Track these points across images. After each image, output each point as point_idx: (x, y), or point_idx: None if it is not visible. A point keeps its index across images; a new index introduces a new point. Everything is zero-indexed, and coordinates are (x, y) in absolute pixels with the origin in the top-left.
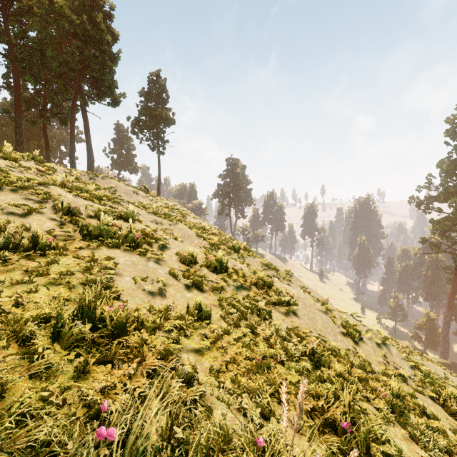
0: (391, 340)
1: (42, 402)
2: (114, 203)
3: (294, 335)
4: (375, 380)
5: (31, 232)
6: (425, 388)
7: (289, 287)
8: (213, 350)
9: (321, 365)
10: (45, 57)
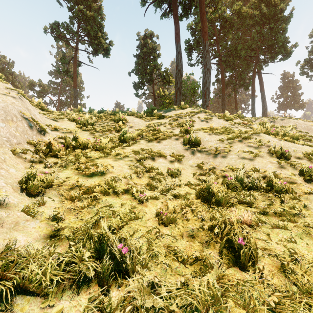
0: None
1: None
2: (305, 141)
3: None
4: None
5: (260, 173)
6: None
7: None
8: None
9: None
10: (237, 51)
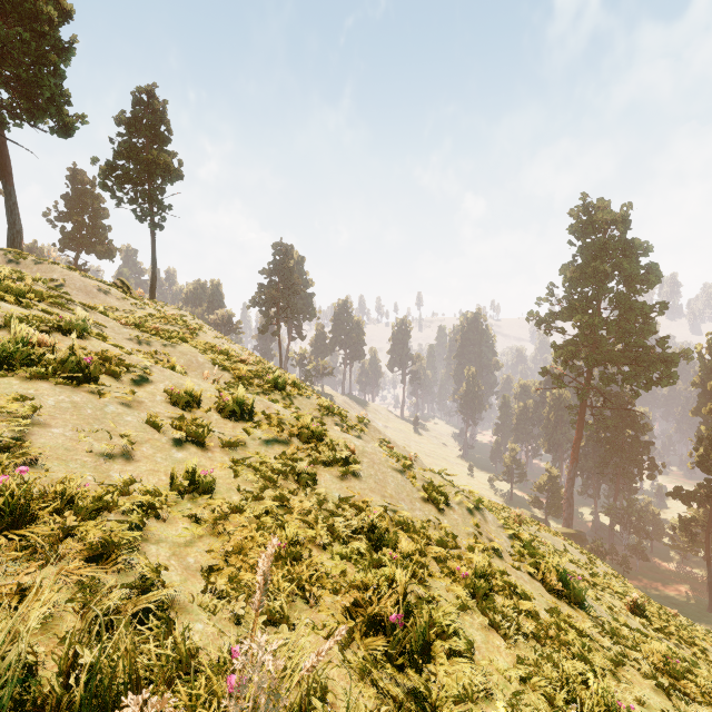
0: (502, 508)
1: None
2: (53, 306)
3: (349, 505)
4: (459, 557)
5: None
6: (523, 562)
7: (352, 437)
8: (208, 537)
9: (382, 544)
10: None
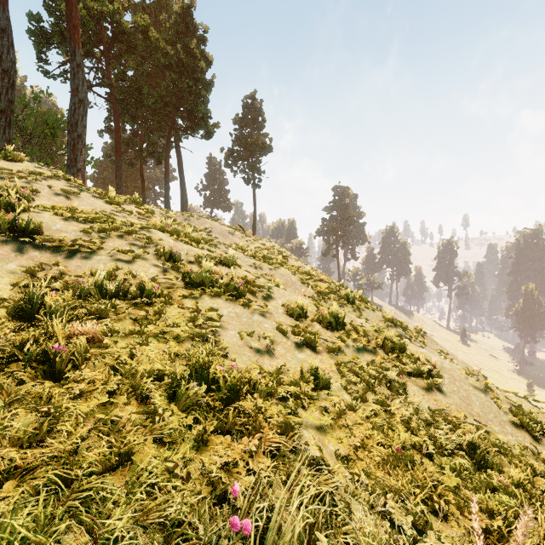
0: None
1: (167, 472)
2: (211, 246)
3: (441, 419)
4: None
5: (137, 279)
6: None
7: (428, 352)
8: (337, 429)
9: (487, 467)
10: (142, 95)
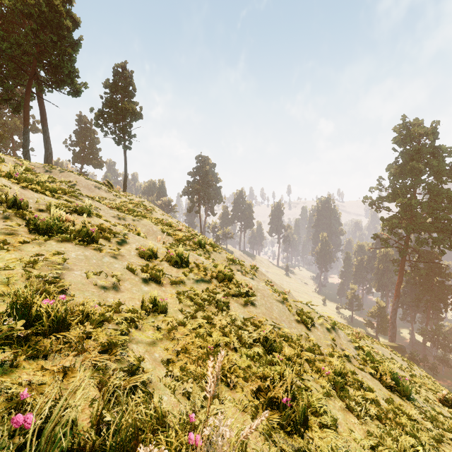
0: (347, 327)
1: None
2: (71, 197)
3: (250, 323)
4: (322, 360)
5: None
6: (366, 366)
7: (249, 279)
8: (166, 341)
9: (273, 350)
10: None
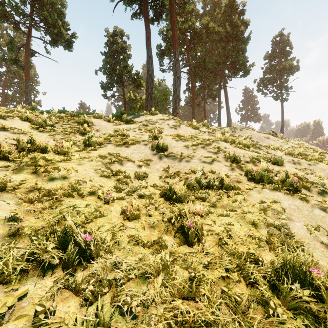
0: None
1: None
2: (255, 149)
3: None
4: None
5: (216, 174)
6: None
7: None
8: None
9: None
10: (205, 64)
